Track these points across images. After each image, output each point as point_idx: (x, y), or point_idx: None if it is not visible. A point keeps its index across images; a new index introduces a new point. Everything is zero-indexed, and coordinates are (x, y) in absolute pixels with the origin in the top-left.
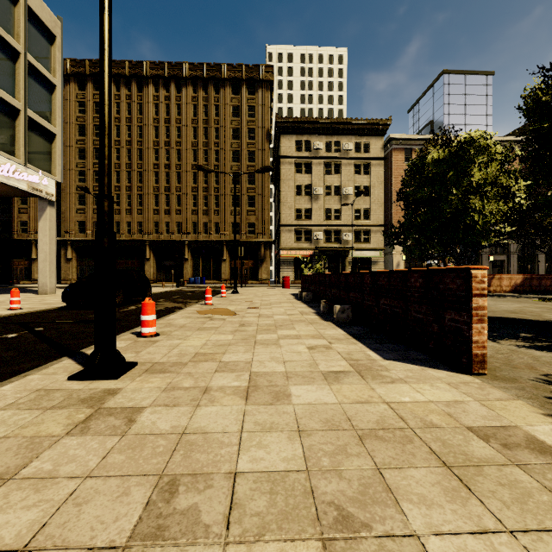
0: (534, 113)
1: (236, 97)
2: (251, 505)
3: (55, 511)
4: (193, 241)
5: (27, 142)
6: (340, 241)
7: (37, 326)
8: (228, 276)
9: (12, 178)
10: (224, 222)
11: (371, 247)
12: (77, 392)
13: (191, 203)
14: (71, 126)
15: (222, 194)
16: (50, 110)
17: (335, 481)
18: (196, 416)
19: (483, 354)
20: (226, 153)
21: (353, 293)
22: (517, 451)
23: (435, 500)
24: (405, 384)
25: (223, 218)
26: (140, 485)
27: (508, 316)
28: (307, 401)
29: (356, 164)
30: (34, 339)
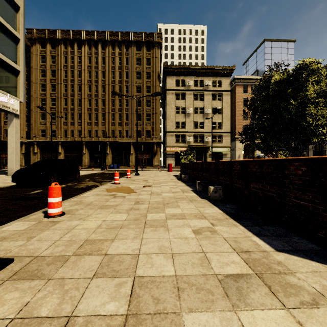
0: None
1: (139, 52)
2: None
3: None
4: (112, 141)
5: None
6: (203, 142)
7: None
8: (134, 163)
9: None
10: (131, 130)
11: (222, 146)
12: None
13: (111, 118)
14: (36, 70)
15: (130, 113)
16: (16, 55)
17: None
18: None
19: None
20: (132, 87)
21: (222, 177)
22: None
23: None
24: None
25: (131, 128)
26: None
27: None
28: None
29: (213, 94)
30: None
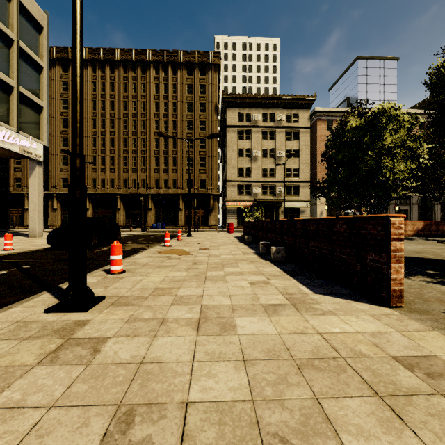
0: (437, 87)
1: (190, 77)
2: (201, 437)
3: (18, 444)
4: (155, 194)
5: (19, 113)
6: (274, 194)
7: (25, 264)
8: (183, 222)
9: (7, 142)
10: (180, 179)
11: (299, 199)
12: (51, 323)
13: (154, 163)
14: (56, 101)
15: (178, 156)
16: (38, 87)
17: (278, 411)
18: (153, 346)
19: (400, 289)
20: (182, 122)
21: (286, 237)
22: (441, 380)
23: (372, 431)
24: (334, 316)
25: (180, 176)
26: (99, 415)
27: (414, 255)
28: (250, 332)
29: (287, 132)
30: (20, 275)
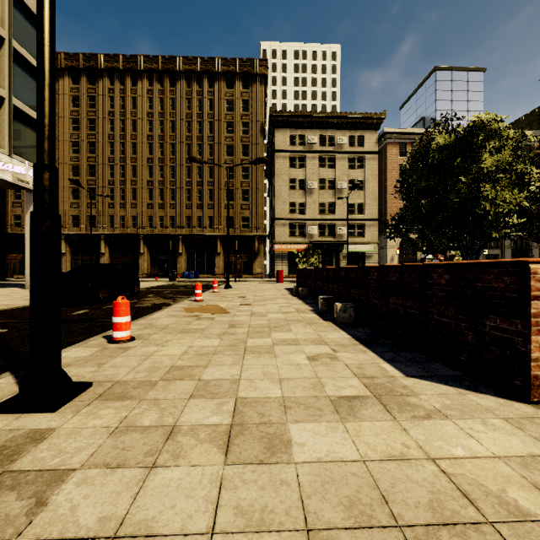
0: None
1: (230, 91)
2: None
3: None
4: (187, 235)
5: (12, 132)
6: (334, 236)
7: (2, 327)
8: (222, 270)
9: None
10: (218, 217)
11: (365, 242)
12: None
13: (185, 197)
14: (65, 120)
15: (216, 188)
16: None
17: None
18: (145, 491)
19: None
20: (220, 147)
21: (355, 290)
22: None
23: None
24: (447, 420)
25: (217, 212)
26: None
27: None
28: (315, 456)
29: (350, 158)
30: None
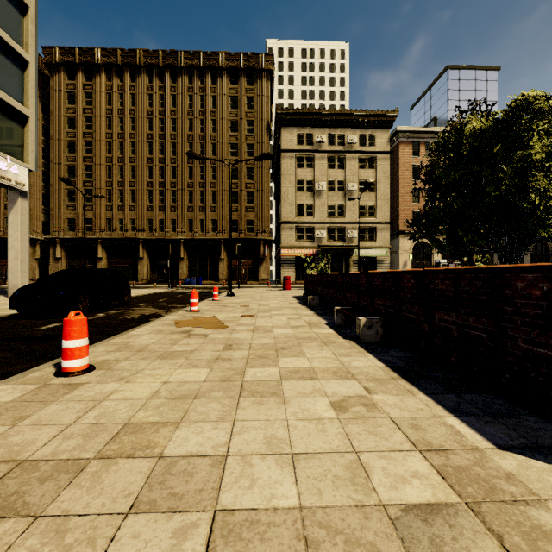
0: None
1: (234, 87)
2: None
3: None
4: (189, 239)
5: None
6: (344, 240)
7: None
8: (225, 276)
9: None
10: (222, 220)
11: (376, 246)
12: None
13: (187, 199)
14: (60, 118)
15: (219, 190)
16: (22, 90)
17: None
18: None
19: None
20: (224, 146)
21: (380, 300)
22: None
23: None
24: None
25: (221, 215)
26: None
27: None
28: None
29: (361, 158)
30: None
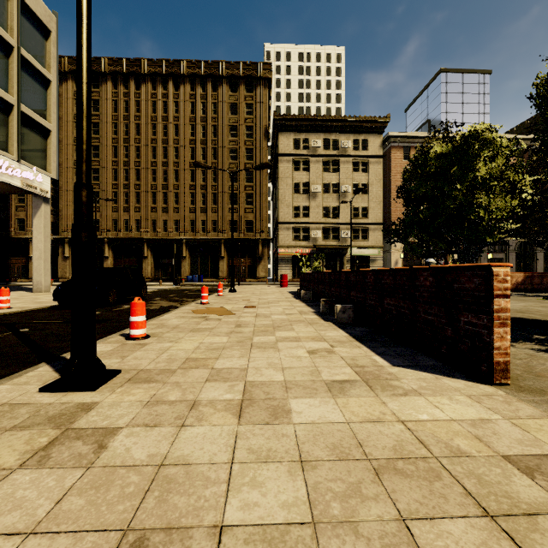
0: (546, 102)
1: (234, 94)
2: None
3: None
4: (191, 239)
5: (20, 138)
6: (338, 239)
7: (23, 327)
8: (226, 274)
9: (5, 174)
10: (222, 220)
11: (369, 245)
12: (46, 407)
13: (189, 200)
14: (68, 123)
15: (219, 192)
16: (45, 106)
17: (351, 541)
18: (179, 440)
19: (506, 361)
20: (224, 150)
21: (354, 292)
22: None
23: None
24: (420, 396)
25: (221, 216)
26: (96, 547)
27: (515, 315)
28: (310, 419)
29: (354, 162)
30: (15, 341)
